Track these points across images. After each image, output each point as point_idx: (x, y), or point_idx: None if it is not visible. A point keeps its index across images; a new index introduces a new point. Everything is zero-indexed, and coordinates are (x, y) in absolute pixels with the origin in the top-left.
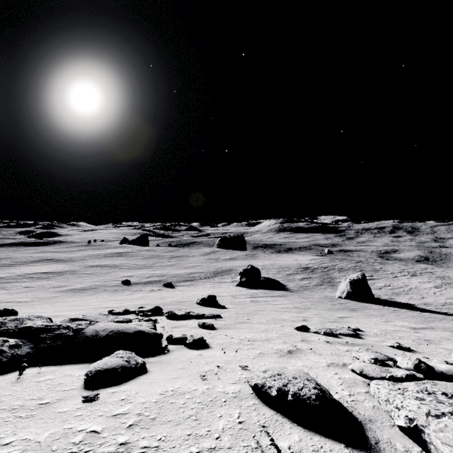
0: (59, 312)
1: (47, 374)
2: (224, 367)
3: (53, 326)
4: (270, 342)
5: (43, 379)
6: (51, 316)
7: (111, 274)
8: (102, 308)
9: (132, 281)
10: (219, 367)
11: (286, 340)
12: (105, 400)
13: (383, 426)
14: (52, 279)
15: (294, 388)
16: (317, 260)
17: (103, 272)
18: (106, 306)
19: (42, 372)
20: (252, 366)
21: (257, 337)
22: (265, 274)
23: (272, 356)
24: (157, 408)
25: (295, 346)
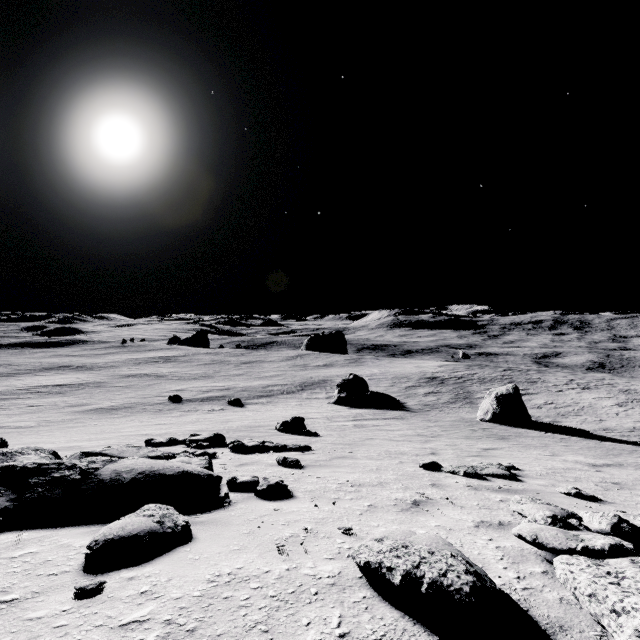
0: (75, 442)
1: (29, 543)
2: (314, 530)
3: (50, 465)
4: (385, 488)
5: (20, 554)
6: (61, 447)
7: (154, 387)
8: (139, 436)
9: (184, 397)
10: (306, 531)
11: (408, 484)
12: (114, 593)
13: (584, 638)
14: (68, 394)
15: (431, 573)
16: (448, 366)
17: (143, 384)
18: (144, 433)
19: (22, 541)
20: (359, 528)
21: (366, 481)
22: (373, 387)
23: (390, 510)
24: (200, 609)
25: (423, 494)
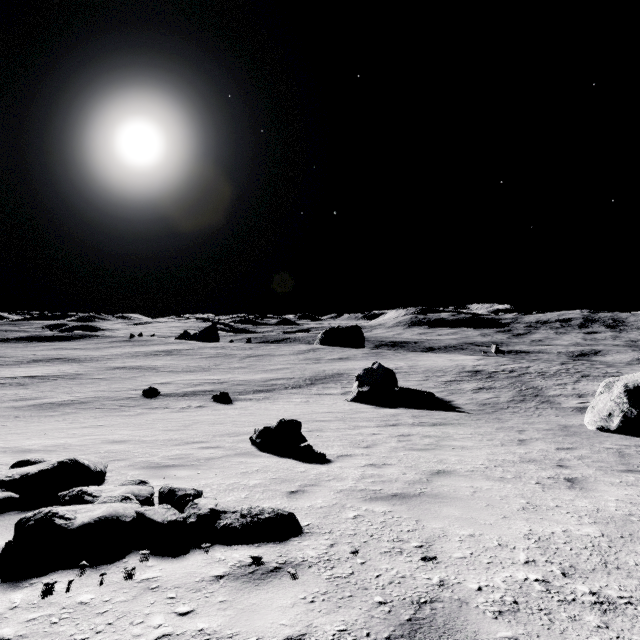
0: None
1: None
2: None
3: None
4: None
5: None
6: None
7: (136, 379)
8: None
9: (164, 391)
10: None
11: None
12: None
13: None
14: (30, 386)
15: None
16: (488, 360)
17: (126, 376)
18: (21, 444)
19: None
20: None
21: None
22: (402, 381)
23: None
24: None
25: None
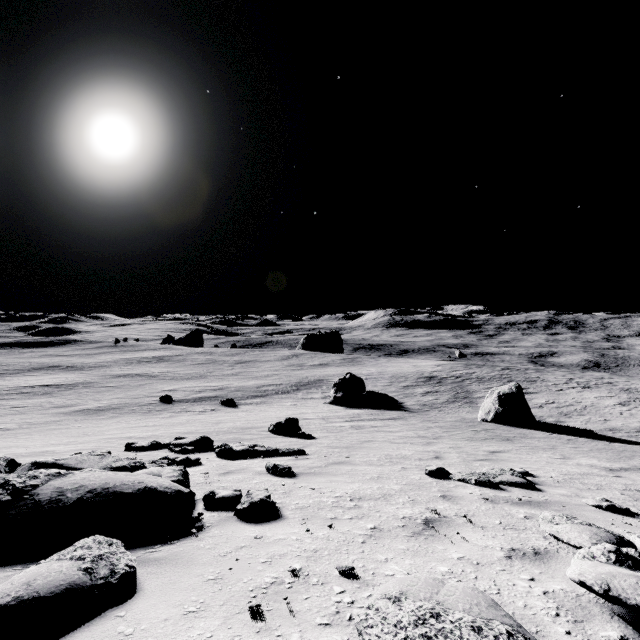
0: (51, 446)
1: None
2: (304, 572)
3: None
4: (390, 503)
5: None
6: (32, 452)
7: (145, 387)
8: (121, 439)
9: (175, 397)
10: (294, 572)
11: (415, 496)
12: None
13: None
14: (55, 394)
15: None
16: (445, 366)
17: (134, 384)
18: (128, 435)
19: None
20: (362, 565)
21: (366, 492)
22: (370, 386)
23: (398, 535)
24: None
25: (435, 510)
